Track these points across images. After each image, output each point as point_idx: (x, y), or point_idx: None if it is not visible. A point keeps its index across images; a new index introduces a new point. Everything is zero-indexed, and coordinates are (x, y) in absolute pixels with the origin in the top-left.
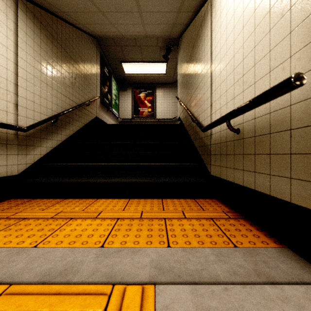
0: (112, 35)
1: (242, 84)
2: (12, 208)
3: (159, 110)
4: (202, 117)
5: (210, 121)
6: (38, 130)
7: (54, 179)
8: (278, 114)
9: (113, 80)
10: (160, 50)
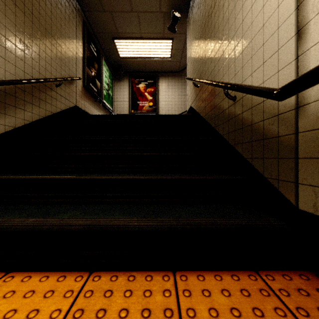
0: None
1: None
2: None
3: (163, 104)
4: (254, 80)
5: (293, 73)
6: None
7: None
8: None
9: (104, 65)
10: (164, 20)
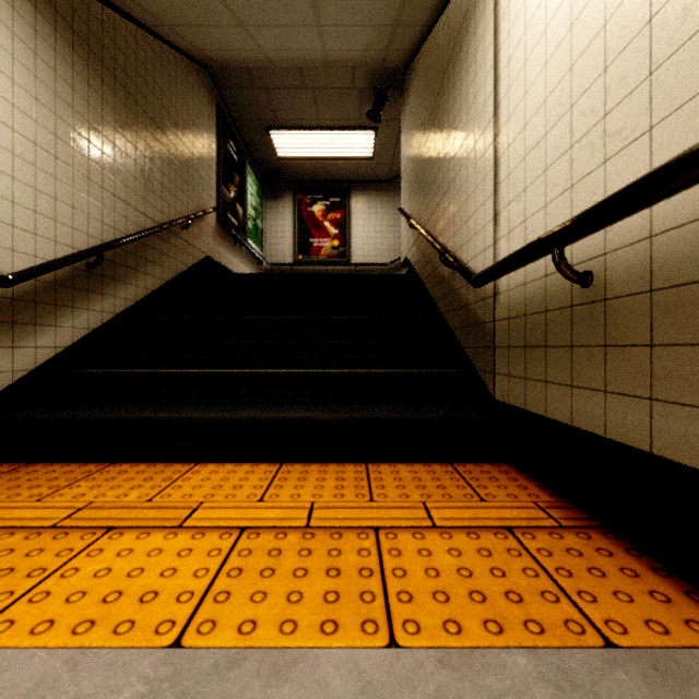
0: (246, 60)
1: (601, 142)
2: None
3: (358, 243)
4: (469, 251)
5: (492, 259)
6: (49, 284)
7: (86, 411)
8: None
9: (250, 173)
10: (361, 100)
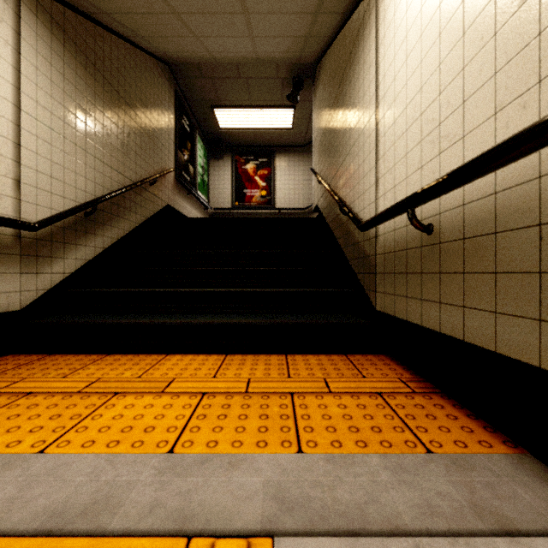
0: (197, 58)
1: (437, 141)
2: (7, 373)
3: (281, 193)
4: (359, 204)
5: (374, 211)
6: (60, 228)
7: (88, 318)
8: (513, 195)
9: (198, 140)
10: (283, 86)
